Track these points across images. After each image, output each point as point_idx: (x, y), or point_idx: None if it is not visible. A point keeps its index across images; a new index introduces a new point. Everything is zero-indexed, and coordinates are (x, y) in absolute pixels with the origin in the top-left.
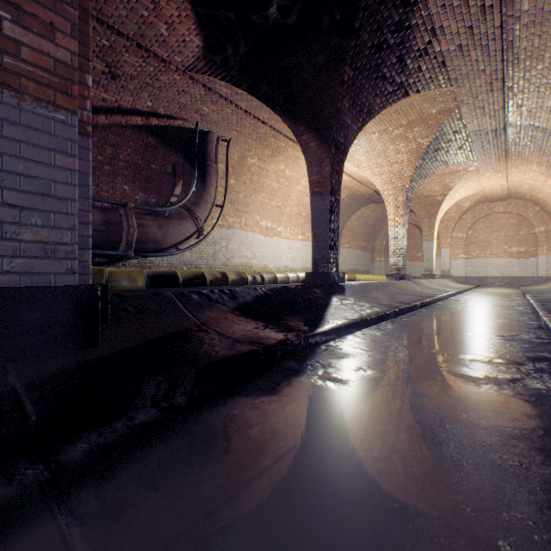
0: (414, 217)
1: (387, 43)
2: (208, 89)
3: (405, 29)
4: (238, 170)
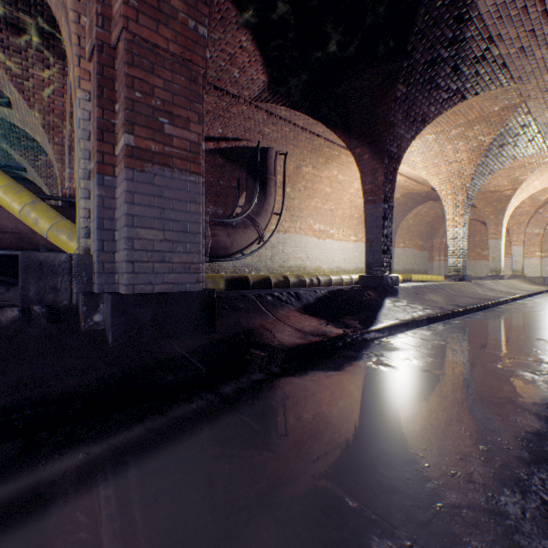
0: (479, 213)
1: (441, 57)
2: (270, 113)
3: (459, 42)
4: (294, 178)
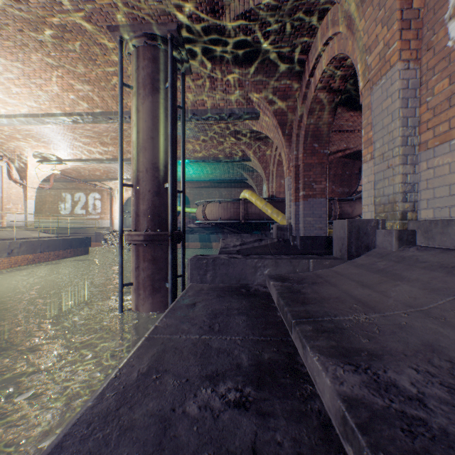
0: None
1: None
2: None
3: None
4: None
